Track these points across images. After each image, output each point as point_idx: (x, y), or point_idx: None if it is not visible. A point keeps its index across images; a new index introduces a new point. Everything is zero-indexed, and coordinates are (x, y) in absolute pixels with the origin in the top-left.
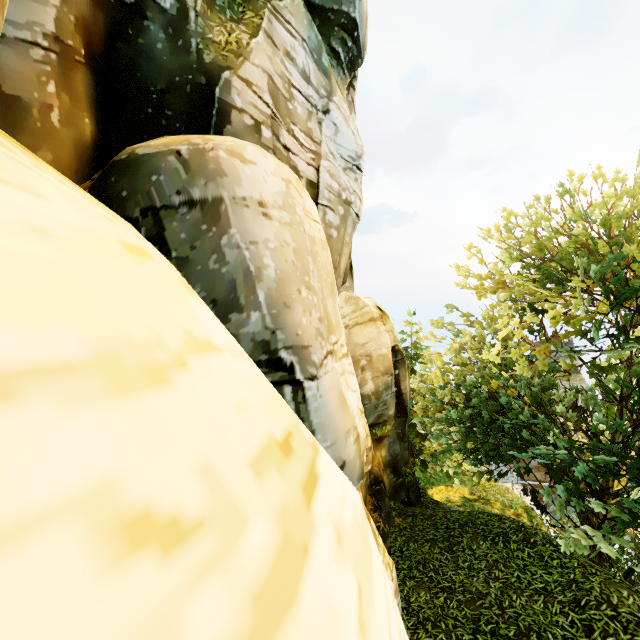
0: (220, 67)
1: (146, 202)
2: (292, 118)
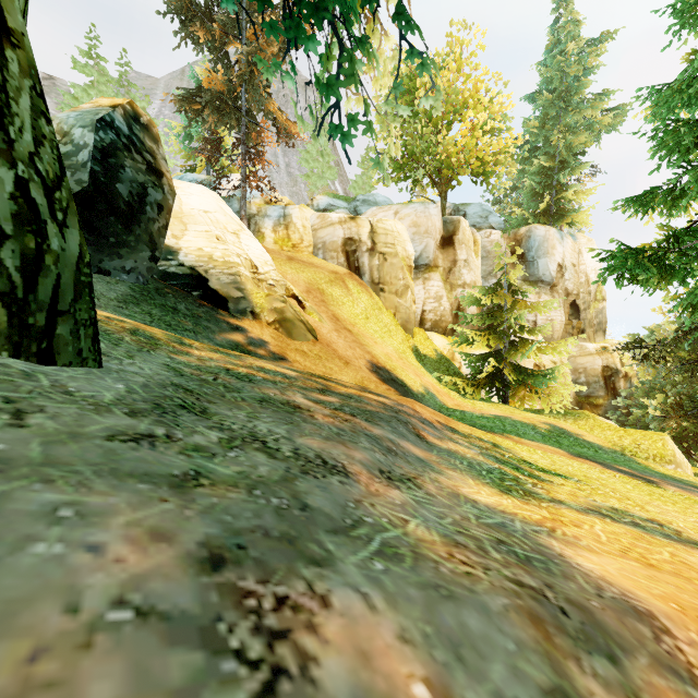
0: None
1: None
2: None
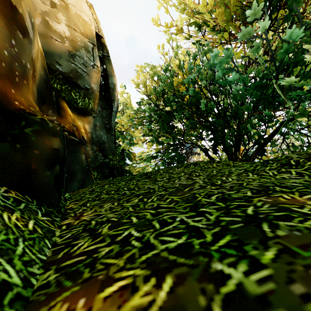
0: None
1: None
2: None
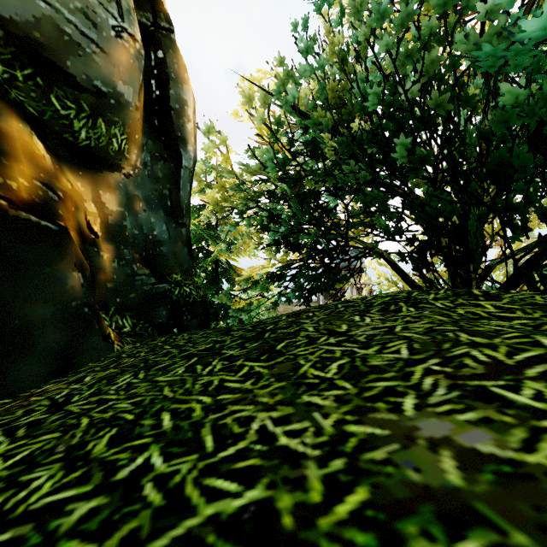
0: None
1: None
2: None
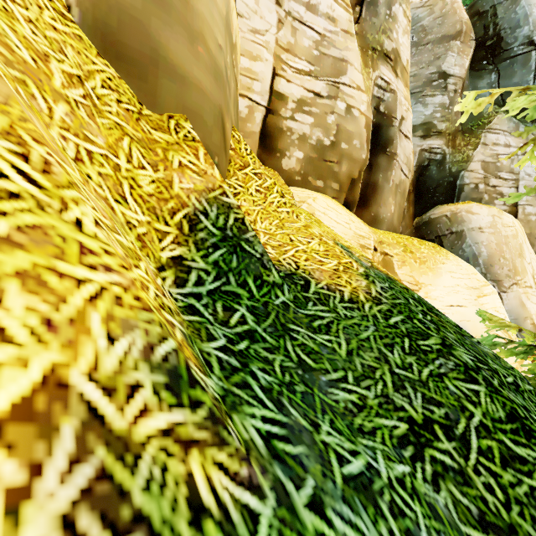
0: (459, 171)
1: (436, 234)
2: (497, 170)
